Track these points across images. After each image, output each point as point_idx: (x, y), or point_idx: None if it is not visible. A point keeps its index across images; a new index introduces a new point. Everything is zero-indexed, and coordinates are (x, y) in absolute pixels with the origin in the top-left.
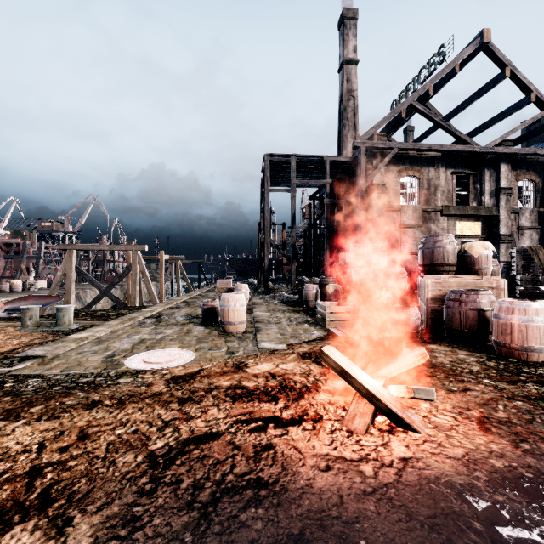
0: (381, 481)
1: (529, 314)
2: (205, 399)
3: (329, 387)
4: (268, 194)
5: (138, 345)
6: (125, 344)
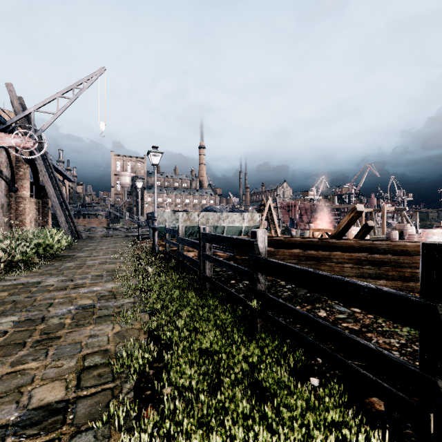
0: None
1: (423, 235)
2: None
3: None
4: None
5: None
6: None
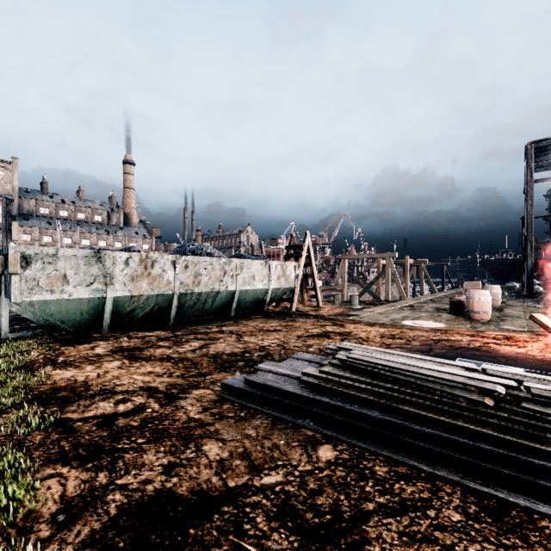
0: (544, 359)
1: None
2: (454, 334)
3: (545, 343)
4: (531, 186)
5: (405, 317)
6: (397, 316)
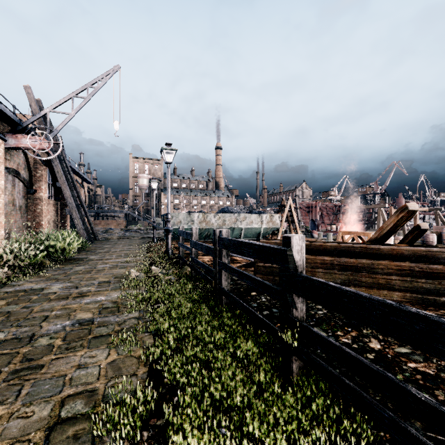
0: None
1: None
2: None
3: None
4: None
5: None
6: None
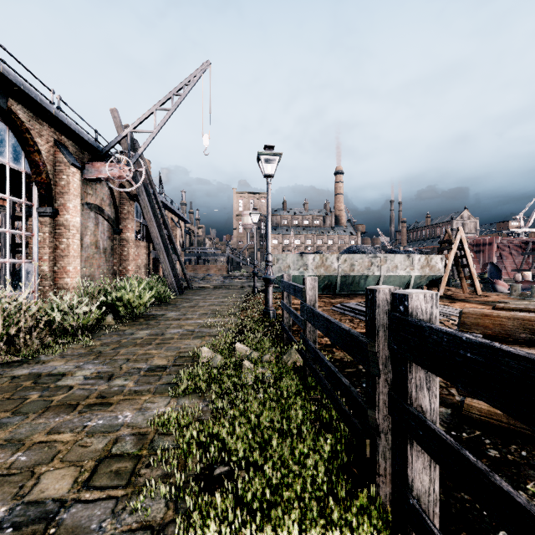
0: None
1: None
2: None
3: None
4: None
5: None
6: None
